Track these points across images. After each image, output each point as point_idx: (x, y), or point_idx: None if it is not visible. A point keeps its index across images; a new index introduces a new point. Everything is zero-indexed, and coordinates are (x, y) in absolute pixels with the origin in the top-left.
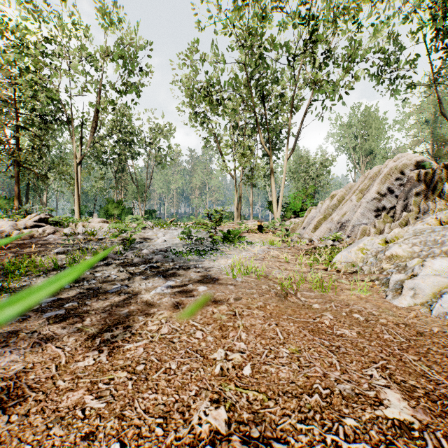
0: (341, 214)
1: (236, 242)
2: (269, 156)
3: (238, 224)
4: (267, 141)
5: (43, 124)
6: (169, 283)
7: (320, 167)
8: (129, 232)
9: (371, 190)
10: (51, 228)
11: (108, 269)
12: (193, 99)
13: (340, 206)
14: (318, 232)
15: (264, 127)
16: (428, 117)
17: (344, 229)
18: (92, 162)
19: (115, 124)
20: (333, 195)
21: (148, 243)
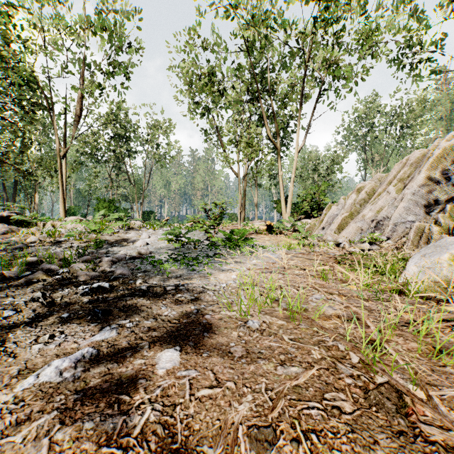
0: (376, 210)
1: (241, 246)
2: (277, 149)
3: (242, 225)
4: (273, 135)
5: (25, 114)
6: (104, 334)
7: (331, 164)
8: (106, 233)
9: (417, 177)
10: (3, 227)
11: (21, 294)
12: (193, 88)
13: (371, 200)
14: (346, 233)
15: (271, 119)
16: (444, 112)
17: (381, 229)
18: (89, 162)
19: (108, 118)
20: (360, 188)
21: (123, 247)
